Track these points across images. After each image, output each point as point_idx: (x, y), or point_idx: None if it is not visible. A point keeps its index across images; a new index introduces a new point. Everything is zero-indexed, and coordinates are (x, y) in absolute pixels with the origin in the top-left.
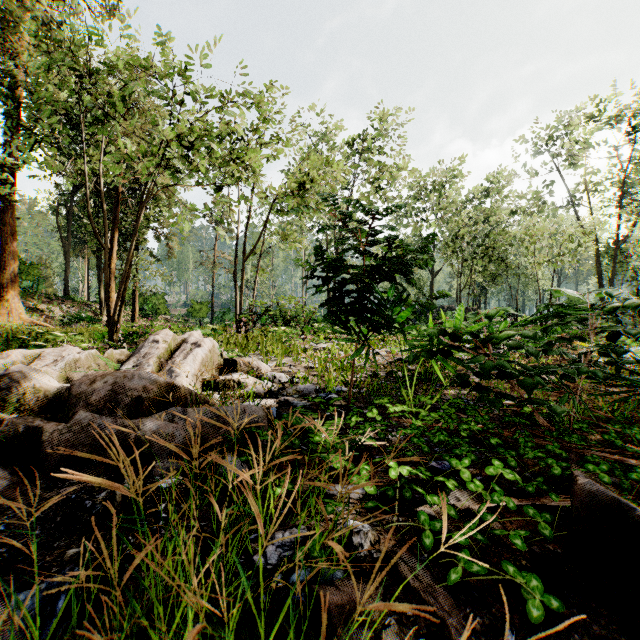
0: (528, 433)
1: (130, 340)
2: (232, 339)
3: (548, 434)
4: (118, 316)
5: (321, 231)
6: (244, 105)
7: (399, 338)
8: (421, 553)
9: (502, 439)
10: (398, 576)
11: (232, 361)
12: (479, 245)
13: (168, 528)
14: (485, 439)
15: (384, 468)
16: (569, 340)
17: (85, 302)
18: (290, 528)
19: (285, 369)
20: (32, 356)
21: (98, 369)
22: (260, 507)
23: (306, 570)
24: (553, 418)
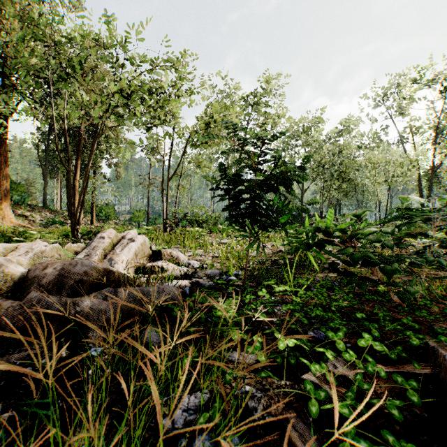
0: (385, 308)
1: (88, 237)
2: (160, 236)
3: (401, 309)
4: (78, 220)
5: (223, 154)
6: (169, 68)
7: (279, 236)
8: (307, 416)
9: (363, 312)
10: (288, 441)
11: (158, 252)
12: (335, 170)
13: (84, 400)
14: (351, 313)
15: (272, 337)
16: (414, 236)
17: (58, 210)
18: (195, 392)
19: (197, 258)
20: (11, 248)
21: (59, 258)
22: (169, 376)
23: (207, 435)
24: (402, 296)
